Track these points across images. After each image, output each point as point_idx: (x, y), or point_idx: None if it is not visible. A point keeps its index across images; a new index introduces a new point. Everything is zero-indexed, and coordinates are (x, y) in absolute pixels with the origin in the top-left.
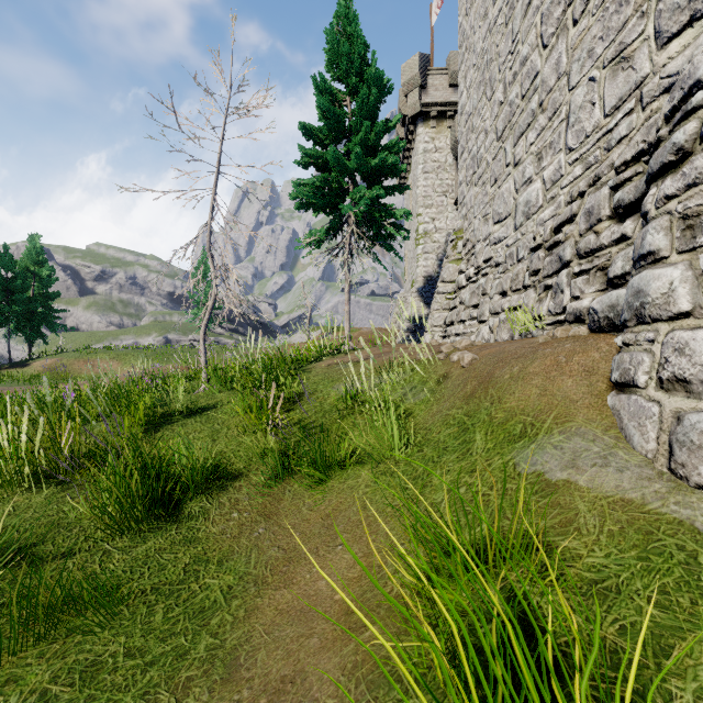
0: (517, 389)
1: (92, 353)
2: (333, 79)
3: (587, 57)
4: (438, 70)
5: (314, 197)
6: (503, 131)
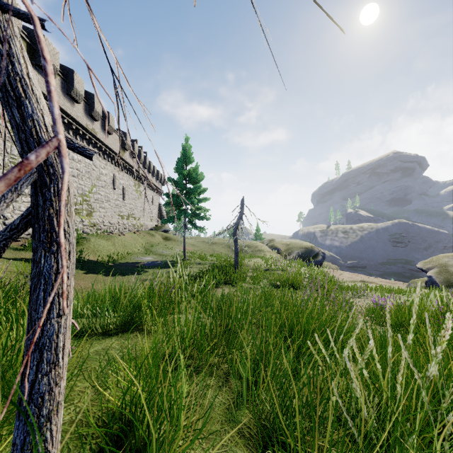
0: None
1: None
2: None
3: None
4: None
5: None
6: None
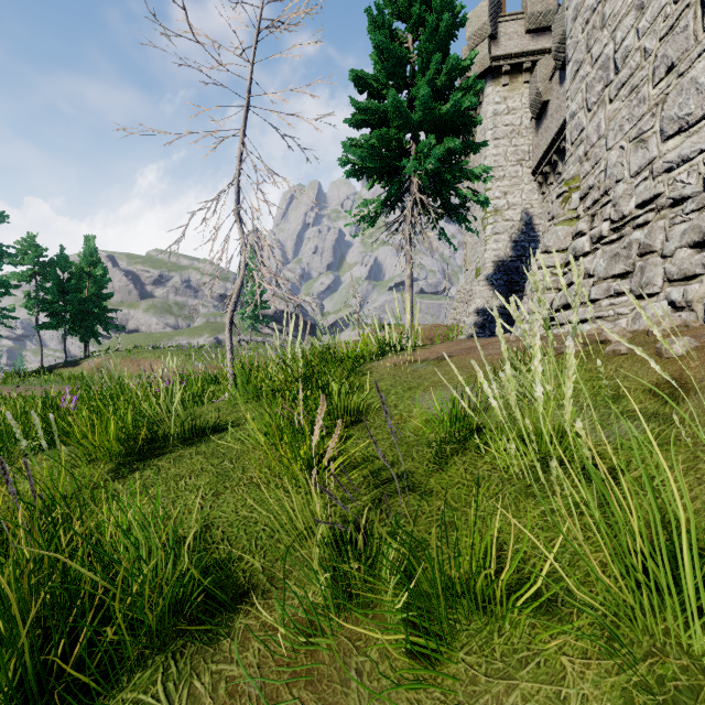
0: None
1: (139, 352)
2: (391, 18)
3: None
4: (512, 16)
5: (369, 159)
6: None
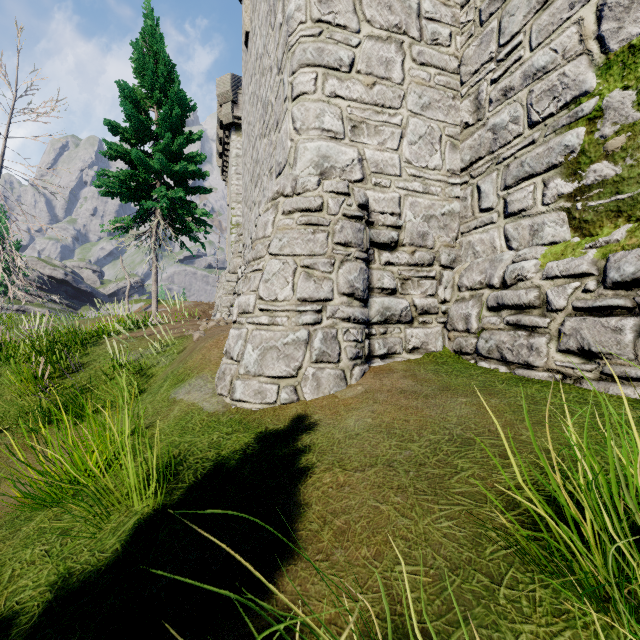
0: (195, 356)
1: None
2: (141, 86)
3: (266, 161)
4: None
5: (120, 188)
6: (252, 177)
